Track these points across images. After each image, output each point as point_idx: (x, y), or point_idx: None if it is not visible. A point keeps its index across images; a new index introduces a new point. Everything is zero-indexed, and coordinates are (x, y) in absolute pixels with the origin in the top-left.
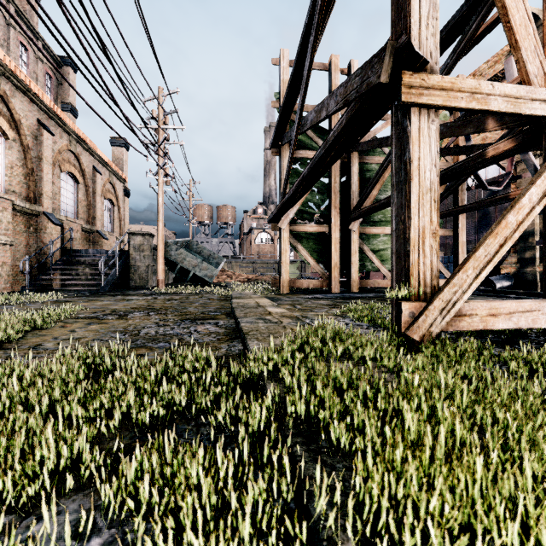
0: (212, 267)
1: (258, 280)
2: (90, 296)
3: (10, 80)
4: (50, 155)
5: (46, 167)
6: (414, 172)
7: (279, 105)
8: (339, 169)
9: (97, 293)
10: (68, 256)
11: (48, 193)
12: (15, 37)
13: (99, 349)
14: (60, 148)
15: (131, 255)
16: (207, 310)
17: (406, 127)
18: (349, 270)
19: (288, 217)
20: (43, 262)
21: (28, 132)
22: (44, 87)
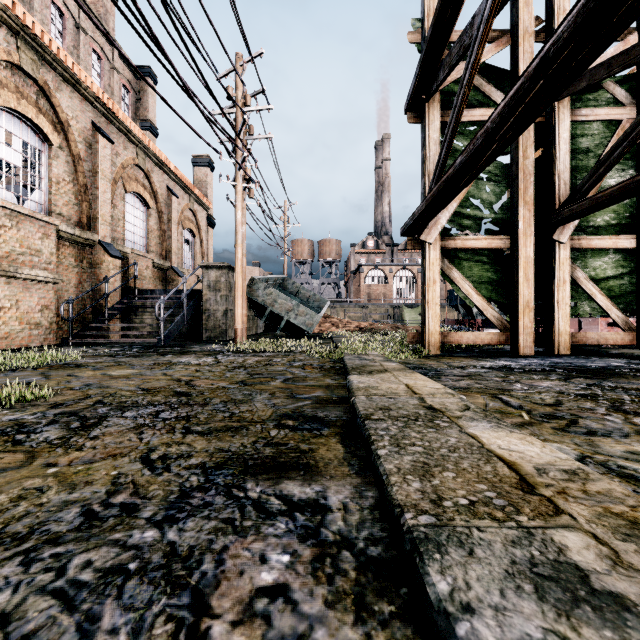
0: (312, 312)
1: (374, 329)
2: (129, 354)
3: (53, 68)
4: (109, 169)
5: (103, 184)
6: None
7: (421, 36)
8: (532, 133)
9: (150, 348)
10: (131, 298)
11: (105, 217)
12: (87, 43)
13: None
14: (123, 162)
15: (205, 296)
16: (295, 406)
17: None
18: (550, 315)
19: (439, 222)
20: (99, 305)
21: (80, 138)
22: (121, 103)
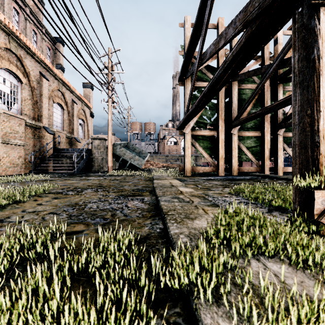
0: (141, 159)
1: (169, 167)
2: (66, 177)
3: (23, 48)
4: (47, 93)
5: (44, 100)
6: (323, 68)
7: (184, 53)
8: (224, 93)
9: (72, 174)
10: (57, 152)
11: (45, 115)
12: (30, 26)
13: (48, 223)
14: (52, 89)
15: (93, 151)
16: (137, 188)
17: (314, 27)
18: (230, 161)
19: (190, 125)
20: (43, 156)
21: (34, 79)
22: (46, 55)
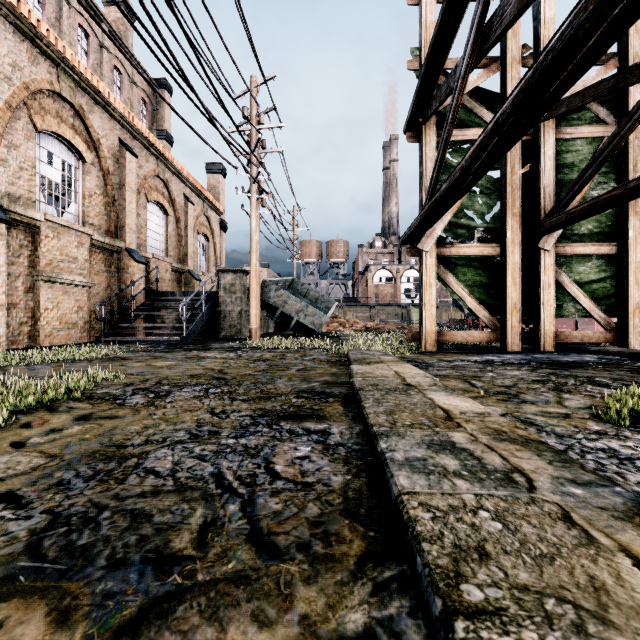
0: (320, 312)
1: (379, 329)
2: (160, 350)
3: (87, 92)
4: (134, 181)
5: (129, 195)
6: None
7: (418, 64)
8: (519, 151)
9: (175, 345)
10: (153, 300)
11: (131, 225)
12: (109, 60)
13: None
14: (146, 174)
15: (221, 297)
16: (308, 386)
17: None
18: (536, 316)
19: (434, 232)
20: (126, 307)
21: (109, 154)
22: (139, 114)
